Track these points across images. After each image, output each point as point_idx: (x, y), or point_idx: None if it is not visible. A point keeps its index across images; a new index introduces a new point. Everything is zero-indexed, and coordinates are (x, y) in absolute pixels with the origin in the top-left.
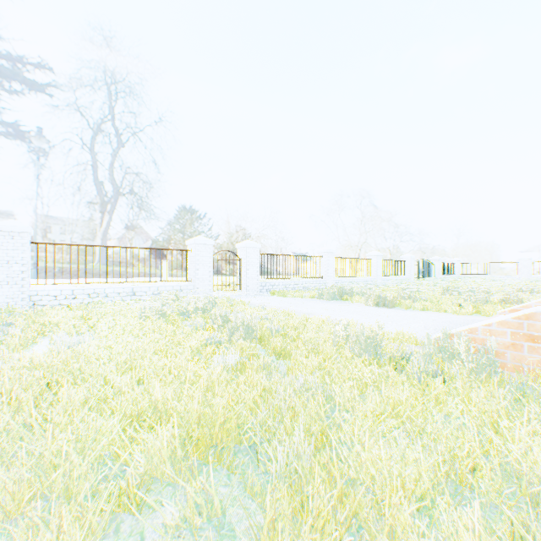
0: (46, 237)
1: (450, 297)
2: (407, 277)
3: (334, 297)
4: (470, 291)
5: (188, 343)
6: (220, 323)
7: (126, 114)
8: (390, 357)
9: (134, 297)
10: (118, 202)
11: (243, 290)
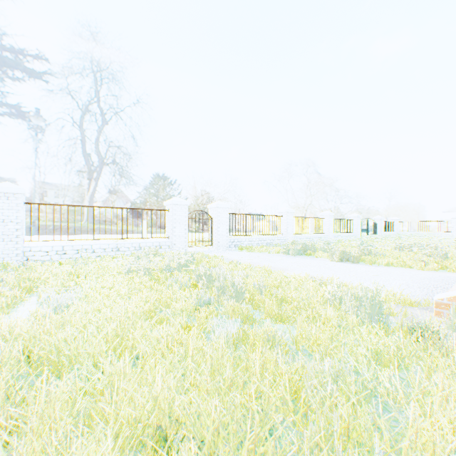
0: (42, 200)
1: (405, 253)
2: (355, 234)
3: (298, 252)
4: (421, 247)
5: (179, 305)
6: (205, 281)
7: (109, 95)
8: (401, 324)
9: (118, 252)
10: (103, 170)
11: (215, 246)
